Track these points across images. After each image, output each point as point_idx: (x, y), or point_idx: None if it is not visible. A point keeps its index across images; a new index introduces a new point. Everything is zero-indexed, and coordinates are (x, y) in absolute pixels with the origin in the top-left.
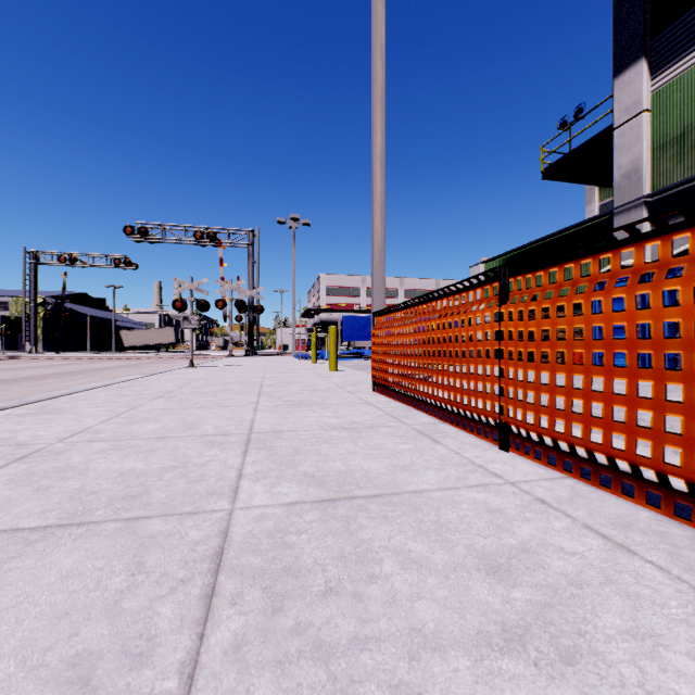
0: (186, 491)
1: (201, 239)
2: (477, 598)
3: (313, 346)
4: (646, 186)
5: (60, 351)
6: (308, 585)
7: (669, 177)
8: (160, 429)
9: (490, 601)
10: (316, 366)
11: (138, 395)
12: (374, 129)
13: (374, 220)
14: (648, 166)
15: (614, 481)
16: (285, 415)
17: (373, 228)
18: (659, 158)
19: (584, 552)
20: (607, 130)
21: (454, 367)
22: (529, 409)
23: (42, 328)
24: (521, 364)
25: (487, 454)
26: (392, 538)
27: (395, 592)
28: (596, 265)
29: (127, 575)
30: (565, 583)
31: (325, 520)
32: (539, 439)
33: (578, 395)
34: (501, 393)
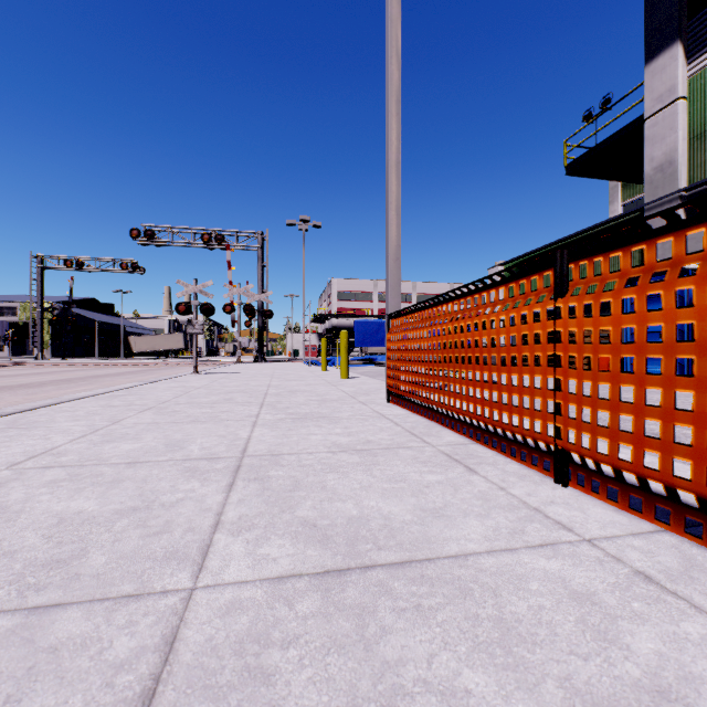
0: (136, 552)
1: (209, 242)
2: None
3: (323, 352)
4: (682, 179)
5: (68, 357)
6: None
7: None
8: (136, 450)
9: None
10: (326, 373)
11: (127, 406)
12: (389, 111)
13: (389, 213)
14: (684, 158)
15: None
16: (287, 432)
17: (387, 221)
18: (696, 148)
19: None
20: (637, 121)
21: (490, 377)
22: (601, 435)
23: (51, 334)
24: (589, 374)
25: (540, 490)
26: (434, 658)
27: None
28: None
29: None
30: None
31: (327, 615)
32: (615, 474)
33: (684, 419)
34: (556, 411)
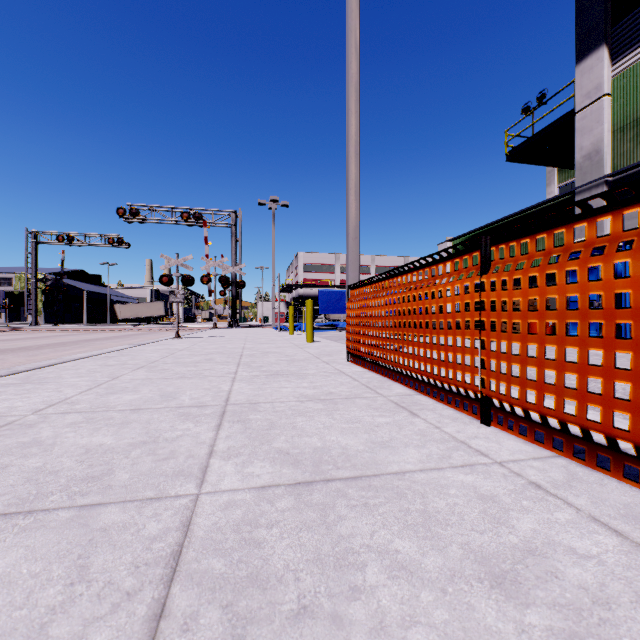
0: (151, 471)
1: (187, 219)
2: (484, 625)
3: (291, 319)
4: (607, 166)
5: (59, 323)
6: (278, 602)
7: (629, 157)
8: (136, 400)
9: (501, 628)
10: (294, 337)
11: (122, 365)
12: (348, 110)
13: (348, 197)
14: (609, 147)
15: (613, 463)
16: (261, 385)
17: (347, 205)
18: (620, 139)
19: (600, 554)
20: (569, 114)
21: (431, 338)
22: (514, 383)
23: (43, 302)
24: (505, 335)
25: (468, 429)
26: (375, 533)
27: (383, 613)
28: (593, 229)
29: (65, 584)
30: (588, 601)
31: (299, 509)
32: (524, 414)
33: (571, 369)
34: (482, 365)
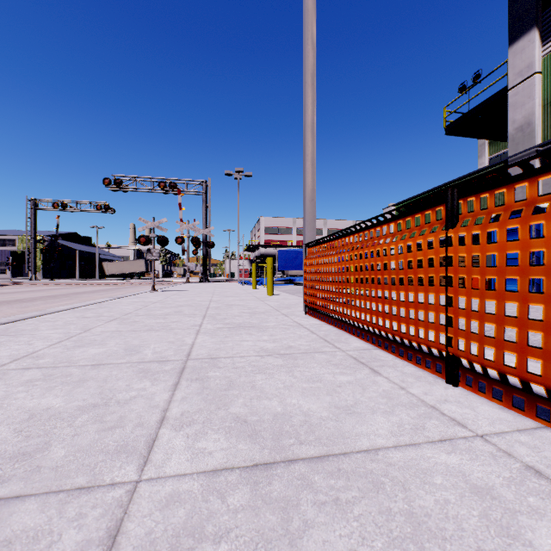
0: (91, 445)
1: (164, 188)
2: None
3: (253, 274)
4: (538, 137)
5: (56, 278)
6: None
7: None
8: (100, 354)
9: None
10: (256, 291)
11: (97, 317)
12: (306, 82)
13: (306, 163)
14: (540, 120)
15: None
16: (224, 338)
17: (305, 170)
18: (550, 112)
19: None
20: (502, 91)
21: (390, 294)
22: (488, 344)
23: (42, 260)
24: (477, 292)
25: (435, 390)
26: None
27: None
28: None
29: None
30: None
31: (255, 508)
32: (500, 377)
33: None
34: (448, 323)
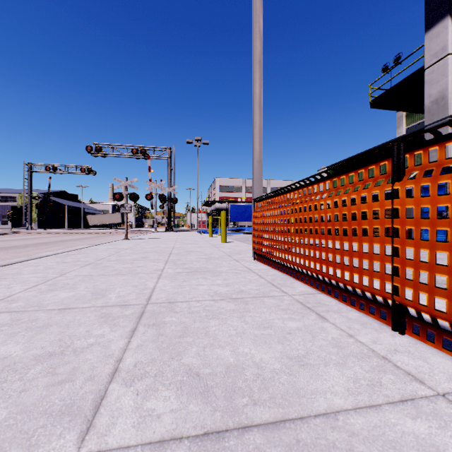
0: (36, 405)
1: (136, 154)
2: None
3: (210, 225)
4: (451, 108)
5: (48, 228)
6: None
7: None
8: (69, 298)
9: None
10: (212, 239)
11: (74, 262)
12: (254, 60)
13: (254, 129)
14: None
15: None
16: (182, 283)
17: (253, 135)
18: None
19: None
20: (420, 70)
21: (333, 244)
22: (439, 295)
23: (37, 213)
24: (426, 244)
25: (382, 338)
26: None
27: None
28: None
29: None
30: None
31: None
32: None
33: None
34: (394, 273)
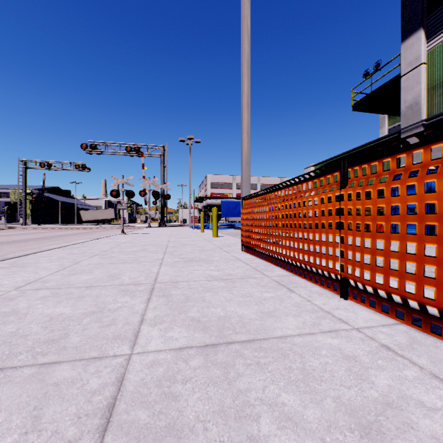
0: (97, 335)
1: (130, 151)
2: None
3: (202, 221)
4: (423, 113)
5: (42, 223)
6: None
7: (439, 107)
8: (90, 279)
9: None
10: (204, 233)
11: (82, 254)
12: (242, 73)
13: (242, 135)
14: (425, 100)
15: None
16: (181, 268)
17: (242, 140)
18: (432, 94)
19: None
20: (396, 77)
21: (302, 235)
22: (366, 268)
23: (31, 209)
24: (359, 233)
25: (331, 302)
26: (266, 388)
27: None
28: (428, 154)
29: (20, 433)
30: None
31: (207, 367)
32: (374, 291)
33: (411, 259)
34: (341, 255)
